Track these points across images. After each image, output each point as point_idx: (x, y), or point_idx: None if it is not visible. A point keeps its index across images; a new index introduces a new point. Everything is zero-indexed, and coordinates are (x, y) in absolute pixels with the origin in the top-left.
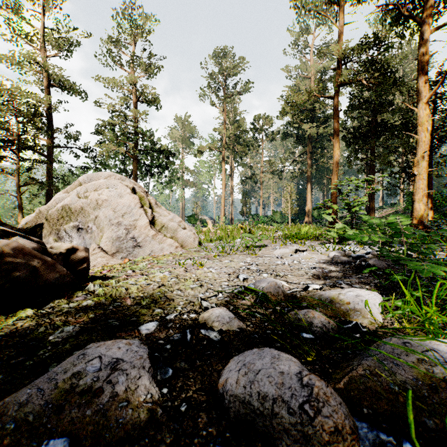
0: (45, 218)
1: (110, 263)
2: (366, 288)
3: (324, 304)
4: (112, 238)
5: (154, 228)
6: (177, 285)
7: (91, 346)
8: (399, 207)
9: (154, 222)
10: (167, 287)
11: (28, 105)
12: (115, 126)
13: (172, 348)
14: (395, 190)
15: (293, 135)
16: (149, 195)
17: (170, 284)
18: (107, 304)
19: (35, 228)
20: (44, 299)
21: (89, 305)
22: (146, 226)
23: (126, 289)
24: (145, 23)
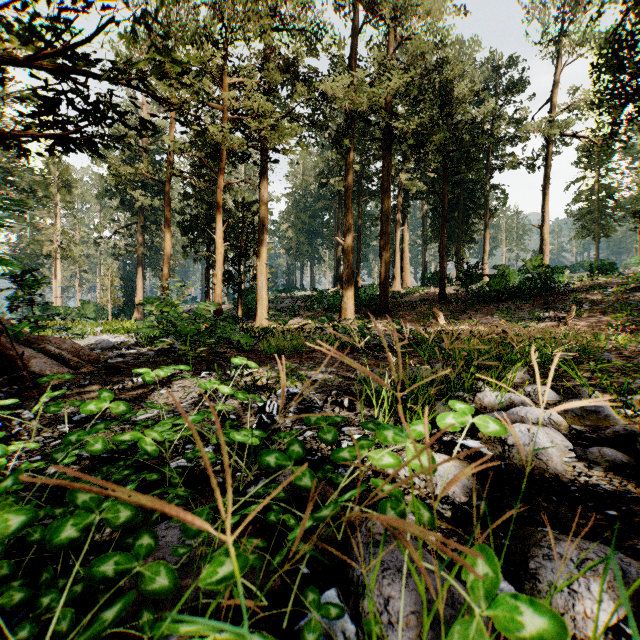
0: None
1: None
2: None
3: (123, 343)
4: None
5: None
6: None
7: None
8: None
9: None
10: None
11: None
12: None
13: None
14: None
15: (117, 194)
16: None
17: None
18: None
19: None
20: None
21: None
22: None
23: None
24: None
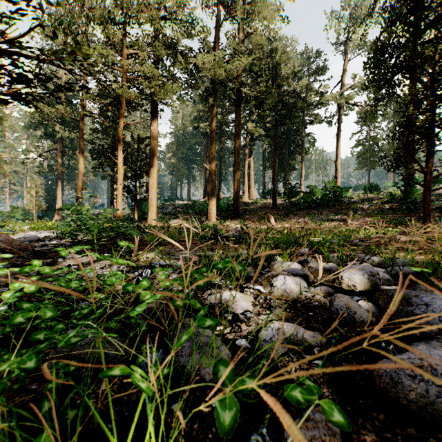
0: None
1: None
2: None
3: (46, 237)
4: None
5: None
6: None
7: None
8: None
9: None
10: None
11: None
12: None
13: None
14: None
15: (41, 127)
16: None
17: None
18: None
19: None
20: None
21: None
22: None
23: None
24: None
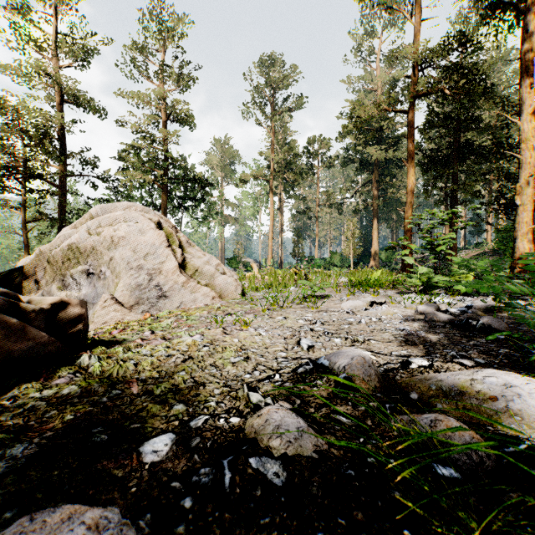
0: (46, 260)
1: (127, 319)
2: (495, 363)
3: (449, 397)
4: (130, 286)
5: (184, 273)
6: (212, 357)
7: (14, 528)
8: (486, 247)
9: (184, 265)
10: (197, 361)
11: (35, 124)
12: (141, 149)
13: (194, 509)
14: (480, 227)
15: (356, 161)
16: (179, 232)
17: (201, 356)
18: (101, 392)
19: (12, 272)
20: (8, 381)
21: (72, 394)
22: (174, 271)
23: (136, 364)
24: (177, 25)
